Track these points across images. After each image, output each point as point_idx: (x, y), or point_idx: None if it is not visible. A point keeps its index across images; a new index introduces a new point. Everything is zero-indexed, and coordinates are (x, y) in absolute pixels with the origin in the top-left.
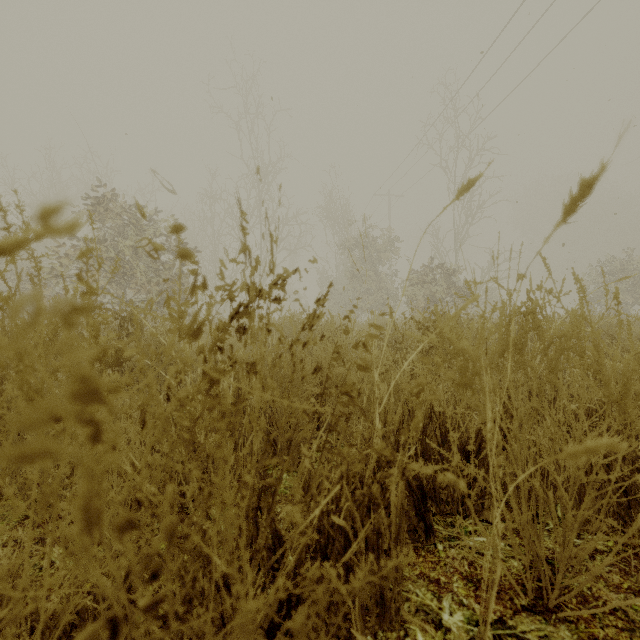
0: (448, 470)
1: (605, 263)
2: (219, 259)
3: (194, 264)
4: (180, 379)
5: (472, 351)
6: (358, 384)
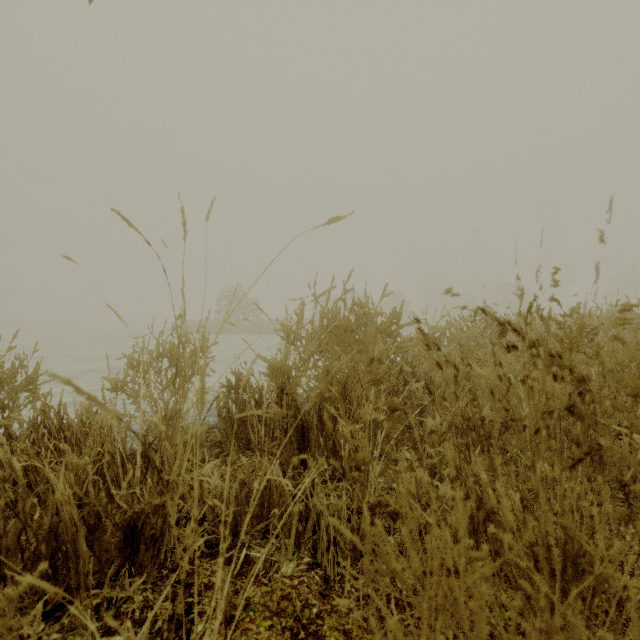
0: None
1: None
2: None
3: None
4: None
5: None
6: None
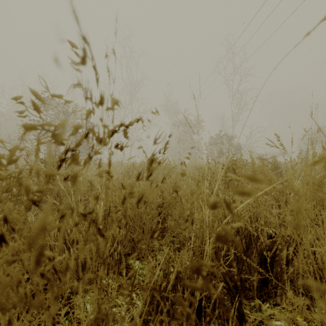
0: (251, 268)
1: (310, 133)
2: (30, 88)
3: (22, 104)
4: (12, 228)
5: (301, 193)
6: (192, 215)
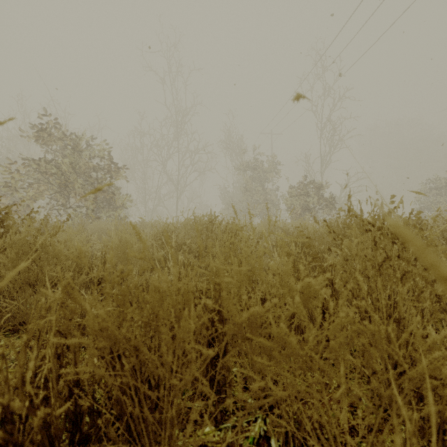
0: None
1: (433, 181)
2: None
3: None
4: None
5: None
6: None
